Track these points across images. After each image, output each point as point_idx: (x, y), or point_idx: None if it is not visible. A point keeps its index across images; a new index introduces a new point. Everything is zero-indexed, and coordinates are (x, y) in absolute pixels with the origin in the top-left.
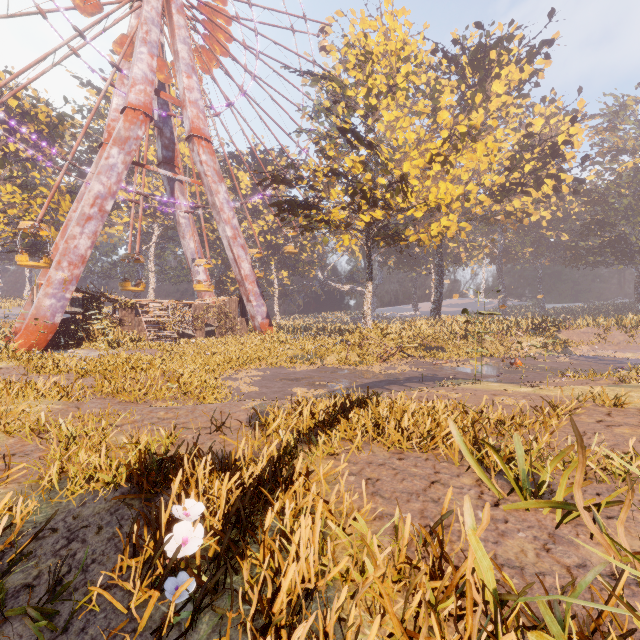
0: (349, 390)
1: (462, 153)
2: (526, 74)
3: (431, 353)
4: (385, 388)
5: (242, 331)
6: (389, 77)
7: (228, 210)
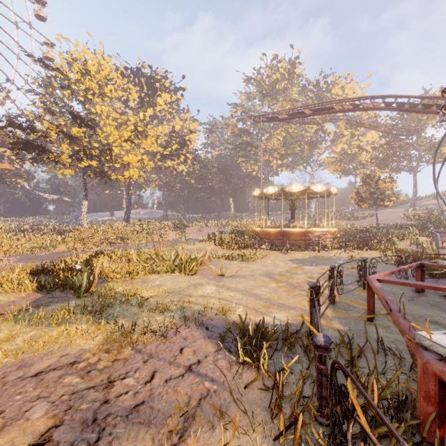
0: None
1: (141, 139)
2: (174, 98)
3: (125, 241)
4: None
5: None
6: (101, 88)
7: None
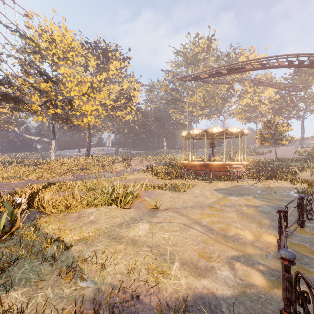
0: None
1: (96, 93)
2: (122, 65)
3: (83, 171)
4: None
5: None
6: (64, 54)
7: None
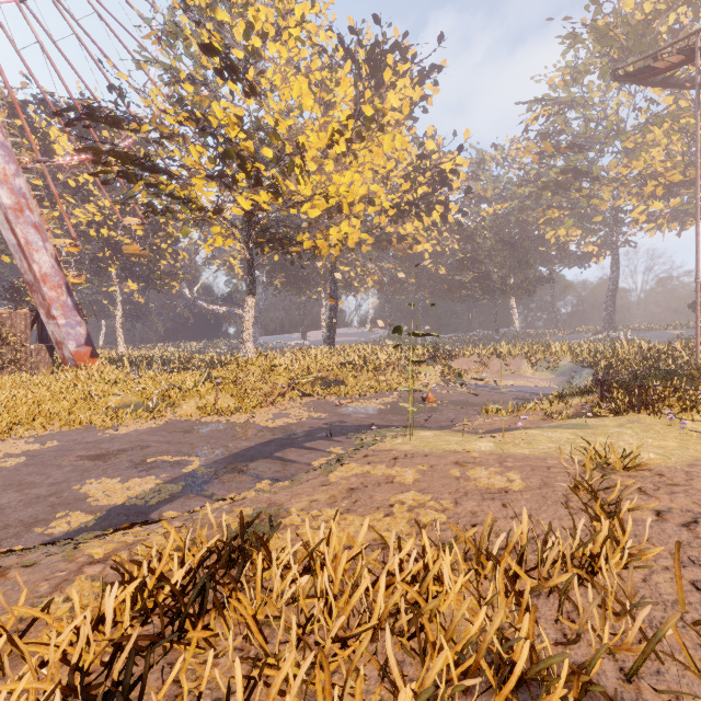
0: (211, 471)
1: (366, 145)
2: (417, 96)
3: (331, 389)
4: (276, 457)
5: (40, 366)
6: (279, 11)
7: (4, 160)
